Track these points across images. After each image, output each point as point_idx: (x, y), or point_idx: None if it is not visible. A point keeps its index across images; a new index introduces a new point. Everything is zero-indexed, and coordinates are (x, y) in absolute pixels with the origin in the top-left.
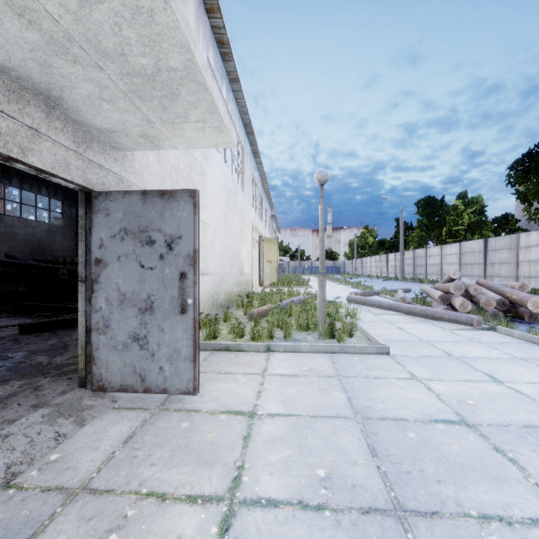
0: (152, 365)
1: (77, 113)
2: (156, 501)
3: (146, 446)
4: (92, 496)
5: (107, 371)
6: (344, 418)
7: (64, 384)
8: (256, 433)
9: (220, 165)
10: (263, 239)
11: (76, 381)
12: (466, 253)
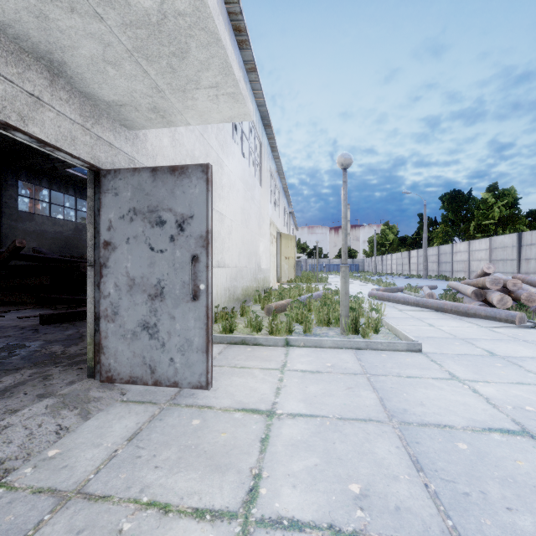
0: (162, 355)
1: (82, 82)
2: (157, 513)
3: (151, 445)
4: (85, 502)
5: (116, 361)
6: (377, 421)
7: (74, 374)
8: (275, 435)
9: (237, 156)
10: (280, 235)
11: (86, 371)
12: (498, 248)
